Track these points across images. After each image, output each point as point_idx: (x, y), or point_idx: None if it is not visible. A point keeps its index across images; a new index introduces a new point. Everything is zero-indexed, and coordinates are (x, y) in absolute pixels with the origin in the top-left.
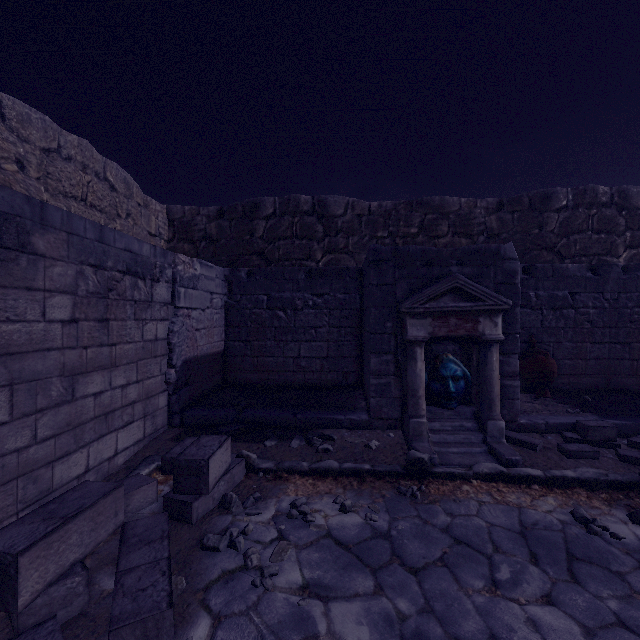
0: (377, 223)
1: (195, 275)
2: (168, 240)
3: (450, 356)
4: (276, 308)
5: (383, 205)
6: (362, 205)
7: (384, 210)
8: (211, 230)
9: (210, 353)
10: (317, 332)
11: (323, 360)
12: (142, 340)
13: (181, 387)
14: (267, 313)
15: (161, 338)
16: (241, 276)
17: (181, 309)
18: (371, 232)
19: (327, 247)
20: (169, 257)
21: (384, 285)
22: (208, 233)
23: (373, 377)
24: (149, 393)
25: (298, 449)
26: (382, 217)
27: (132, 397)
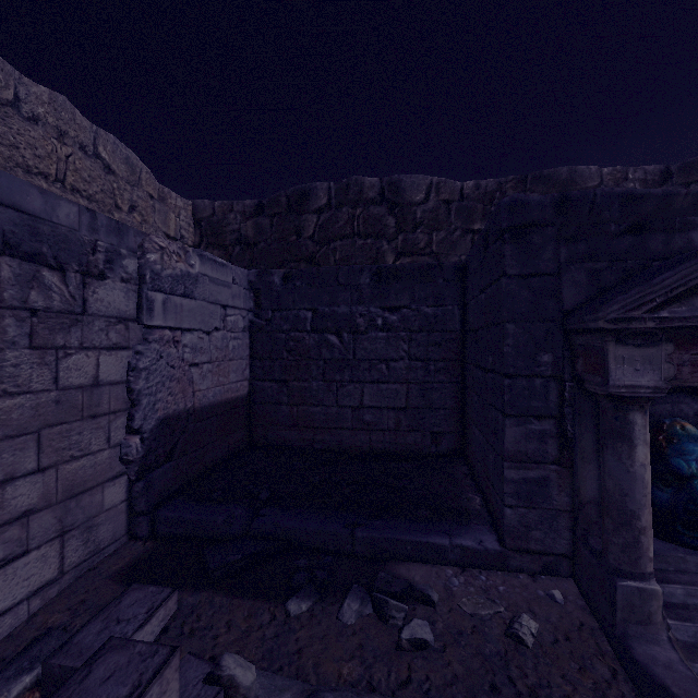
0: (473, 211)
1: (189, 274)
2: (194, 246)
3: (691, 428)
4: (326, 330)
5: (482, 185)
6: (451, 186)
7: (483, 192)
8: (247, 231)
9: (221, 401)
10: (390, 368)
11: (399, 412)
12: (55, 387)
13: (156, 465)
14: (312, 338)
15: (110, 381)
16: (273, 282)
17: (157, 330)
18: (464, 224)
19: (401, 247)
20: (131, 237)
21: (534, 276)
22: (243, 235)
23: (510, 465)
24: (76, 486)
25: (356, 631)
26: (480, 202)
27: (23, 503)
